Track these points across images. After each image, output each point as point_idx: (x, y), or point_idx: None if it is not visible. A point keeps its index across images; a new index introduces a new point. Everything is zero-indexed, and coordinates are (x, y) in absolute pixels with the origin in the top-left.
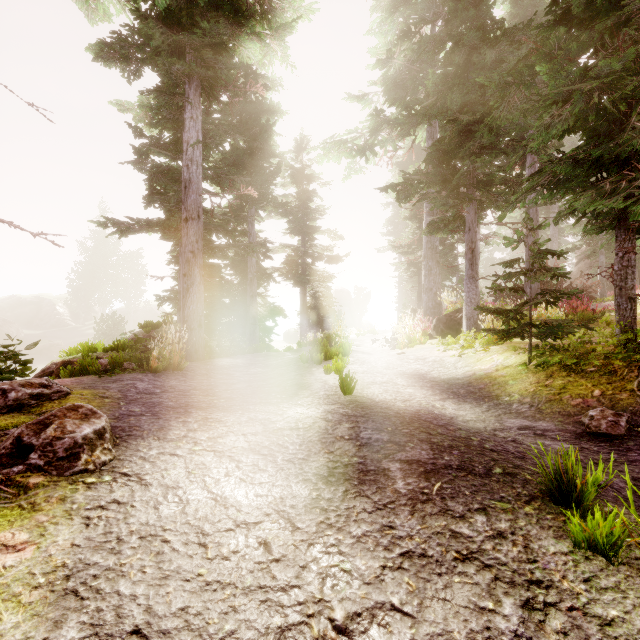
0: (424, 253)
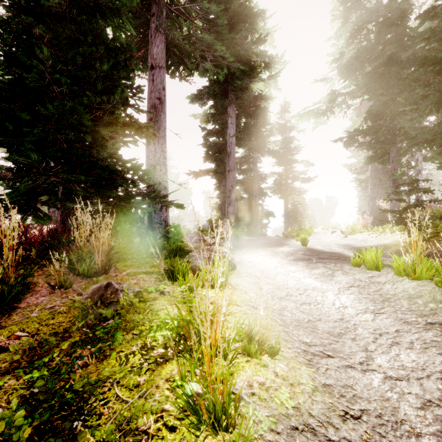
0: (370, 174)
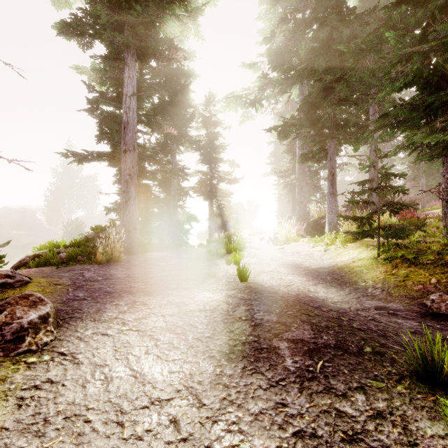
0: (297, 176)
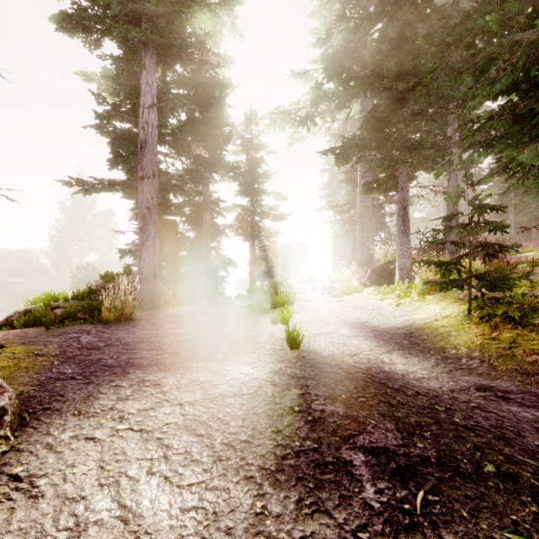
0: (358, 211)
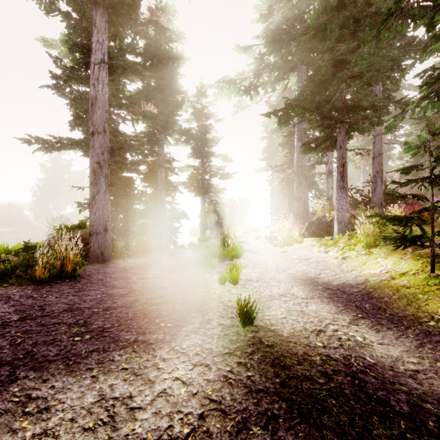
0: (295, 170)
